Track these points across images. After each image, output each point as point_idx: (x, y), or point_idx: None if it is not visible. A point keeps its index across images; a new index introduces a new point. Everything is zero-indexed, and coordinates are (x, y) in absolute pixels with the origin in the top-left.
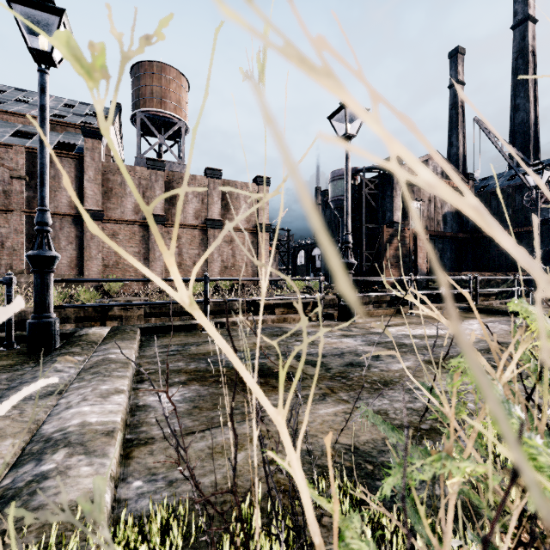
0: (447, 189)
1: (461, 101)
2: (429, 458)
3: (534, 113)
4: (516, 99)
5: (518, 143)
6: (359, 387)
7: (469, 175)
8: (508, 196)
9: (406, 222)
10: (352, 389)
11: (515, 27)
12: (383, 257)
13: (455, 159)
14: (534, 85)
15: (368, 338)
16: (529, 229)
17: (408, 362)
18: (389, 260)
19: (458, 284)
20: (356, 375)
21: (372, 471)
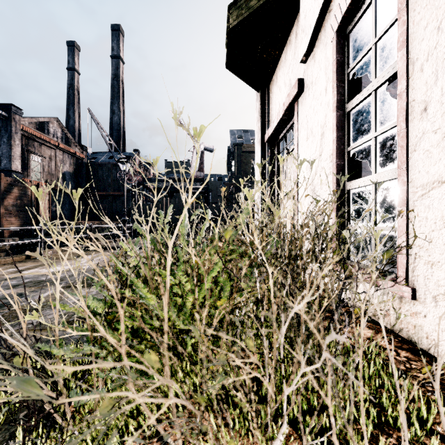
0: (118, 232)
1: (77, 86)
2: (106, 278)
3: (123, 120)
4: (114, 106)
5: (115, 136)
6: (14, 318)
7: (84, 147)
8: (109, 169)
9: (27, 173)
10: (8, 321)
11: (113, 58)
12: (1, 205)
13: (72, 130)
14: (123, 102)
15: (4, 284)
16: (121, 193)
17: (50, 291)
18: (8, 209)
19: (75, 230)
20: (6, 312)
21: (46, 351)
